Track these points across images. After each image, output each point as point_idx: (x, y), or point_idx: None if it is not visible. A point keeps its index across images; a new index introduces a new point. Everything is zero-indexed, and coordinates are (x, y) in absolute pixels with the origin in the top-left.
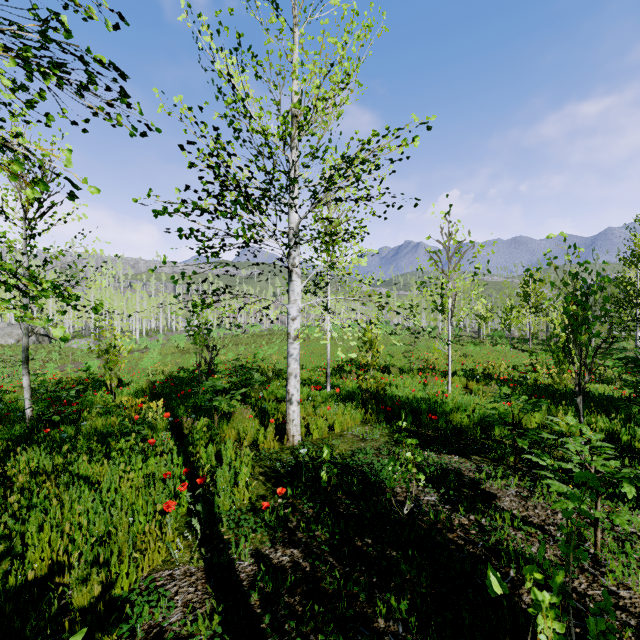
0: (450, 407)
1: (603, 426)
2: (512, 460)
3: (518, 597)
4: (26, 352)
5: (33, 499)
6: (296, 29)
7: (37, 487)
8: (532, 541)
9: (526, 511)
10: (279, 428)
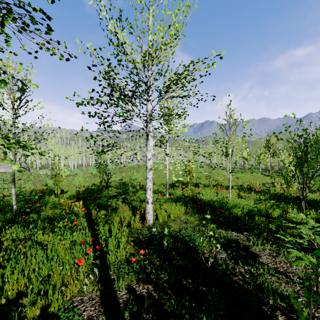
0: (231, 205)
1: (313, 216)
2: (265, 235)
3: (277, 319)
4: (13, 176)
5: (11, 255)
6: (150, 8)
7: (13, 248)
8: (280, 282)
9: (276, 265)
10: (142, 216)
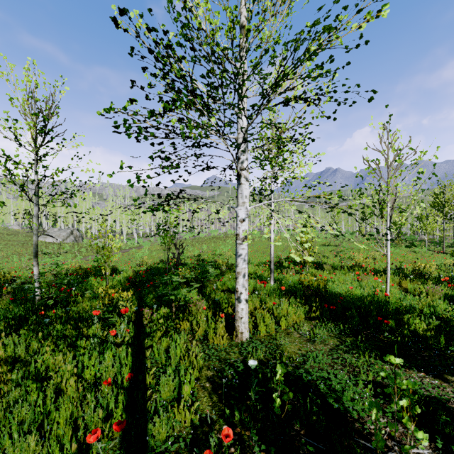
0: (395, 308)
1: None
2: None
3: None
4: (36, 248)
5: None
6: None
7: None
8: None
9: None
10: (229, 322)
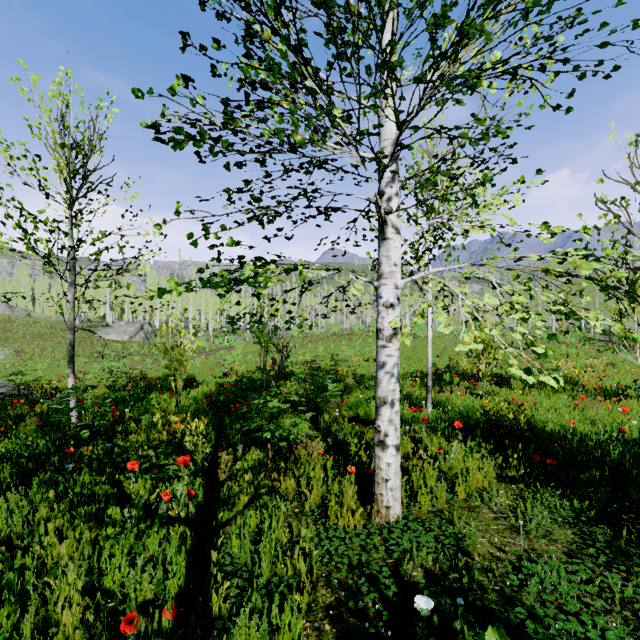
0: None
1: None
2: None
3: None
4: (71, 350)
5: None
6: None
7: None
8: None
9: None
10: (362, 480)
